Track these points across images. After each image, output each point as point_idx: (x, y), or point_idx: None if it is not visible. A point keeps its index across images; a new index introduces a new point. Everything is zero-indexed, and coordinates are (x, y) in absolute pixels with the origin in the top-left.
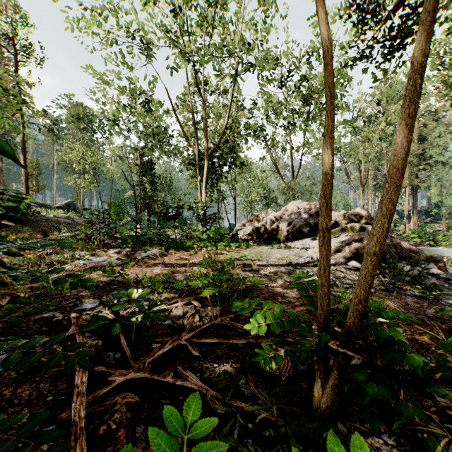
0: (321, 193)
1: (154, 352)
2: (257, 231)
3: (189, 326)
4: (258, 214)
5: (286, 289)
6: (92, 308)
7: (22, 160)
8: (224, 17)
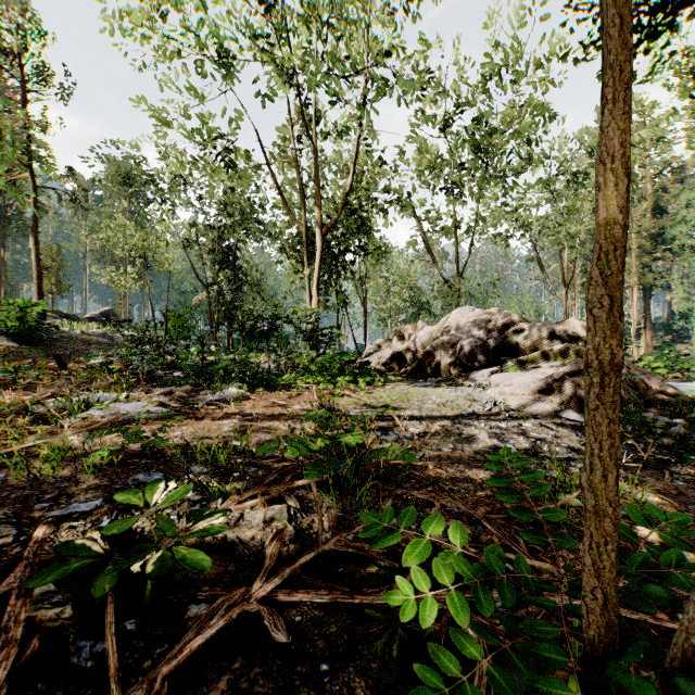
0: (593, 270)
1: (182, 640)
2: (400, 356)
3: (270, 563)
4: (401, 329)
5: (457, 463)
6: (86, 514)
7: (32, 245)
8: (347, 7)
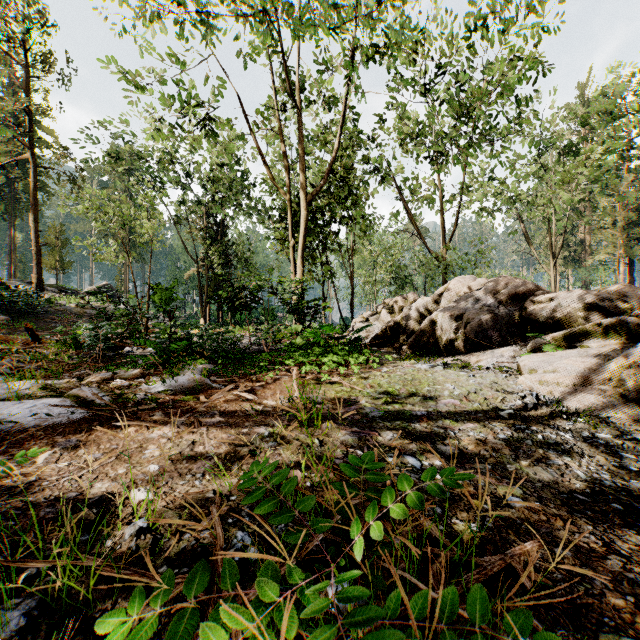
0: None
1: None
2: (392, 330)
3: None
4: (389, 301)
5: (553, 543)
6: None
7: (31, 223)
8: None
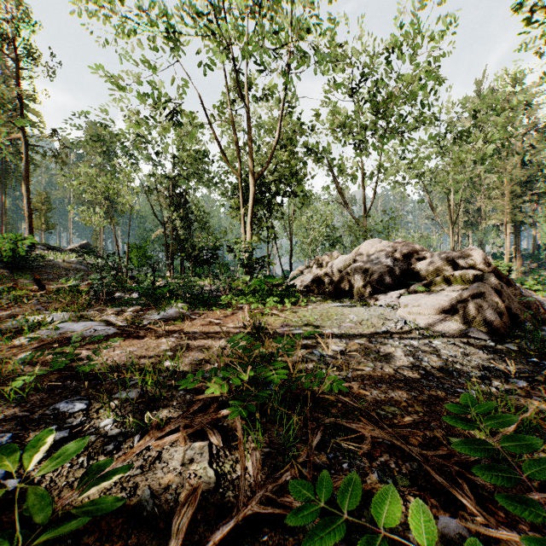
0: None
1: None
2: (319, 280)
3: (175, 544)
4: (319, 258)
5: (379, 383)
6: None
7: (24, 191)
8: None
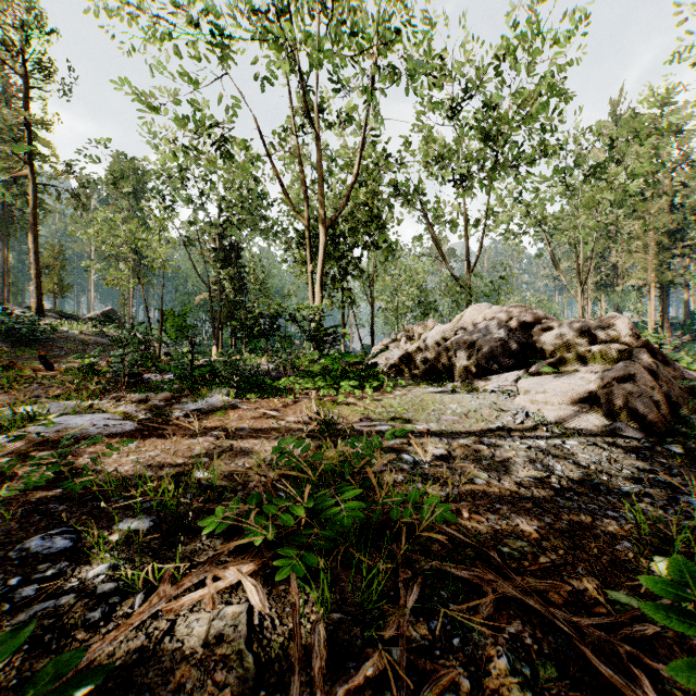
0: None
1: None
2: (410, 357)
3: None
4: (410, 328)
5: (497, 502)
6: None
7: (30, 243)
8: None
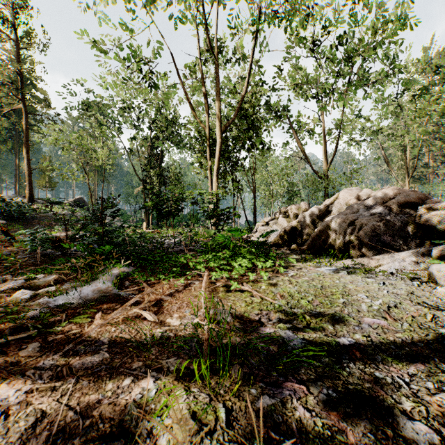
0: None
1: None
2: (290, 233)
3: None
4: (285, 209)
5: None
6: None
7: (24, 154)
8: None
